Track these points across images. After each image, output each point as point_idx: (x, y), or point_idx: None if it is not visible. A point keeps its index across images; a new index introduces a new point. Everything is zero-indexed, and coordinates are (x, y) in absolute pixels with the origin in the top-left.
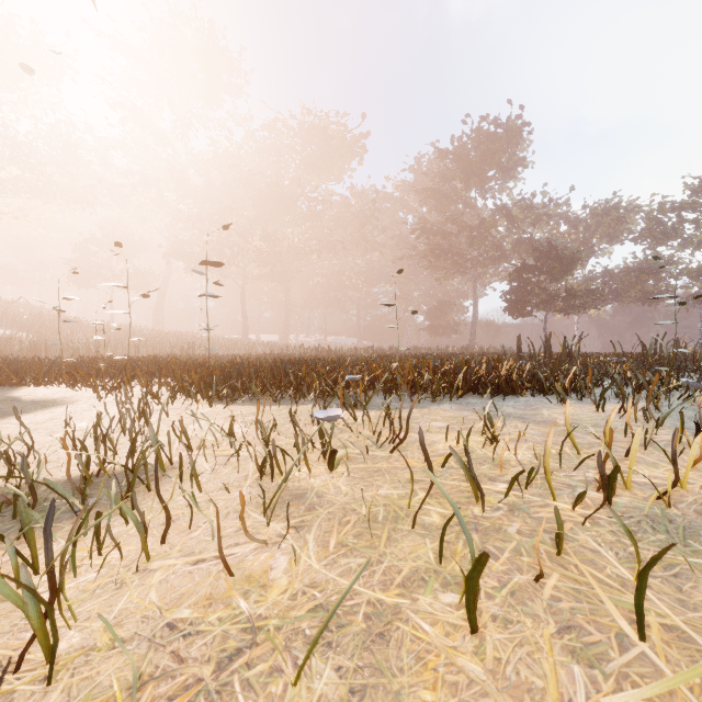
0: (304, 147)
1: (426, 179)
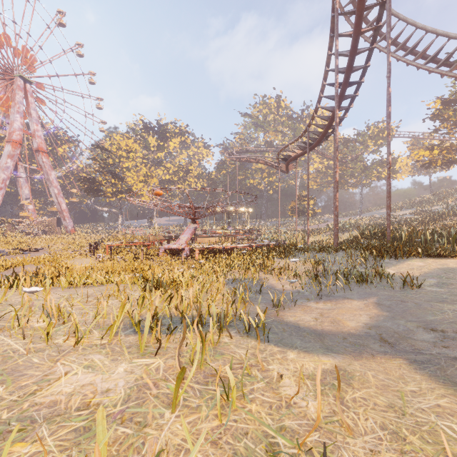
0: None
1: None
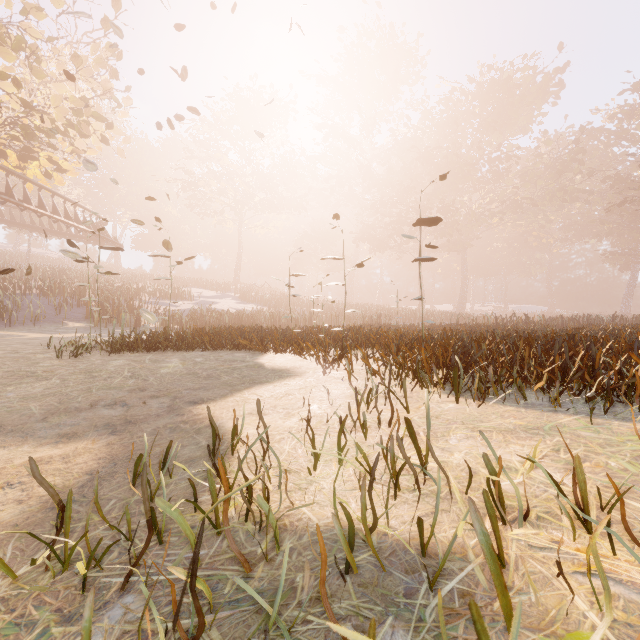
0: (483, 108)
1: None
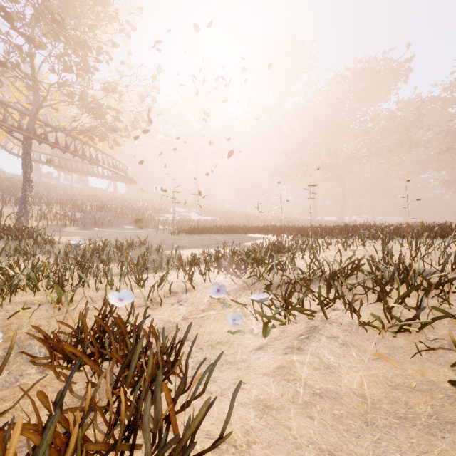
0: (356, 86)
1: None
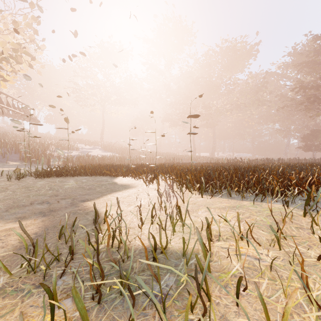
0: (222, 59)
1: (300, 57)
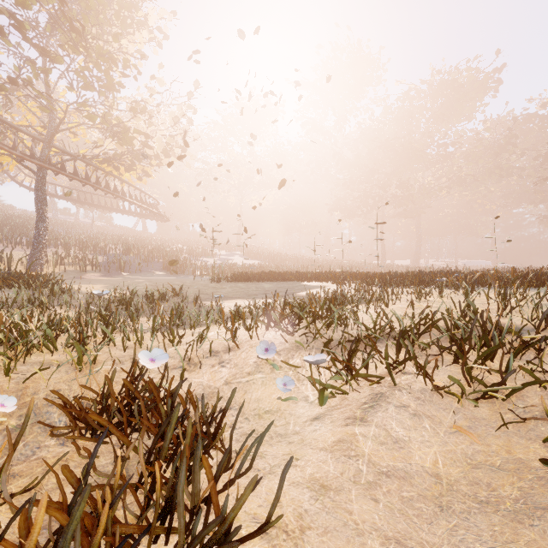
0: (433, 102)
1: None
